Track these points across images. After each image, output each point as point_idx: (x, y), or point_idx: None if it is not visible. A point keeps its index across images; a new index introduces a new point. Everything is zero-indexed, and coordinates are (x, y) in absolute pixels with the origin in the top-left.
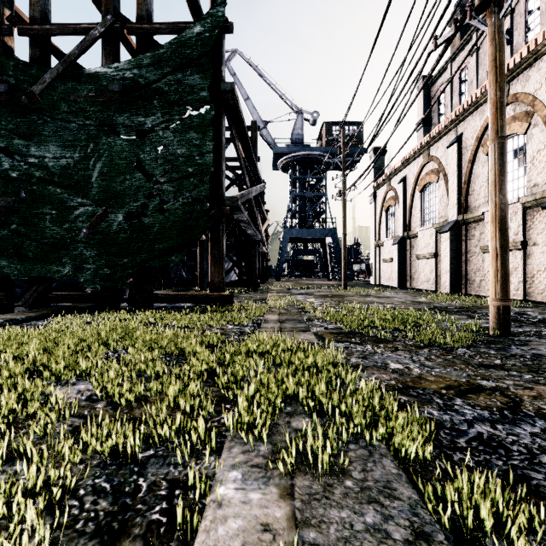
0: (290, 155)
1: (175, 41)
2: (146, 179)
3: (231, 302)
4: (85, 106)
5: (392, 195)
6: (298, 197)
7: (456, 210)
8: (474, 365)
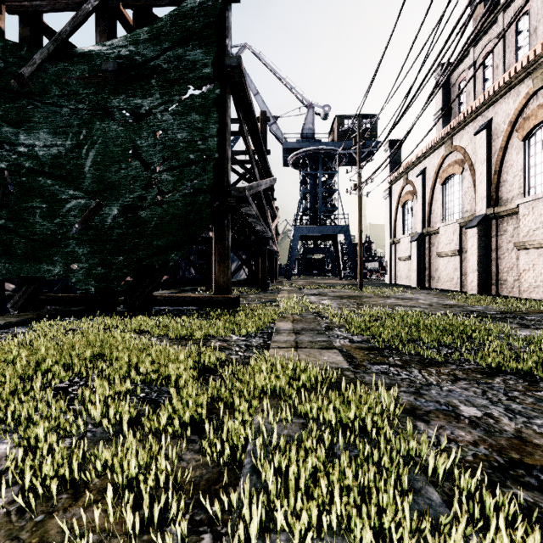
0: (301, 150)
1: (175, 12)
2: (143, 168)
3: (238, 305)
4: (78, 88)
5: (410, 190)
6: (309, 193)
7: (485, 203)
8: None
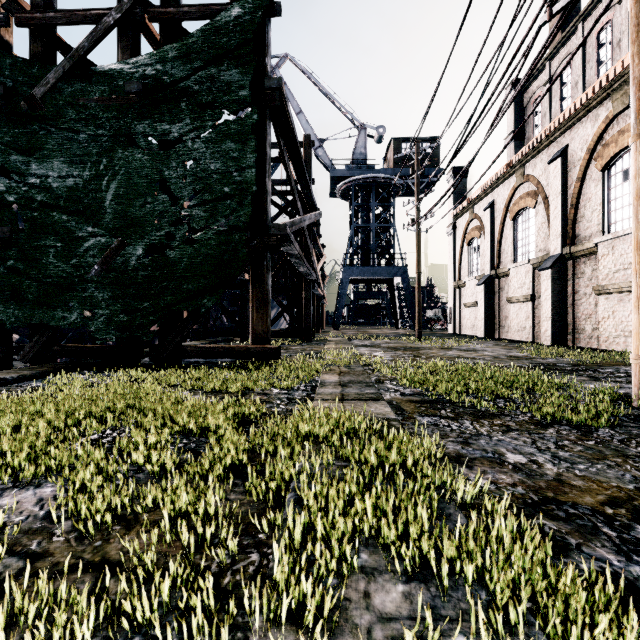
0: (351, 179)
1: (207, 27)
2: (171, 202)
3: (278, 357)
4: (97, 112)
5: (476, 225)
6: (360, 229)
7: (561, 241)
8: (636, 458)
